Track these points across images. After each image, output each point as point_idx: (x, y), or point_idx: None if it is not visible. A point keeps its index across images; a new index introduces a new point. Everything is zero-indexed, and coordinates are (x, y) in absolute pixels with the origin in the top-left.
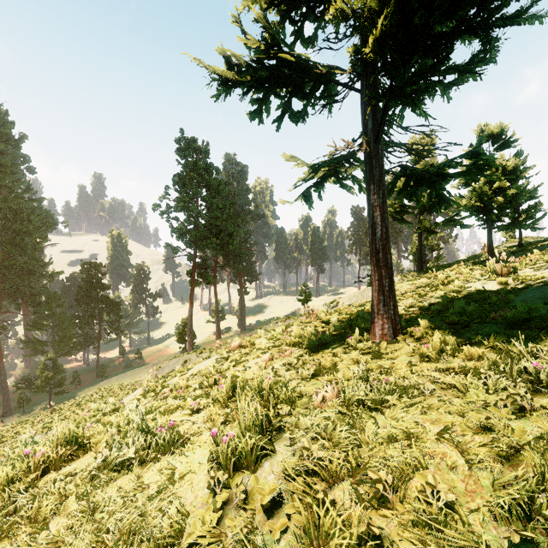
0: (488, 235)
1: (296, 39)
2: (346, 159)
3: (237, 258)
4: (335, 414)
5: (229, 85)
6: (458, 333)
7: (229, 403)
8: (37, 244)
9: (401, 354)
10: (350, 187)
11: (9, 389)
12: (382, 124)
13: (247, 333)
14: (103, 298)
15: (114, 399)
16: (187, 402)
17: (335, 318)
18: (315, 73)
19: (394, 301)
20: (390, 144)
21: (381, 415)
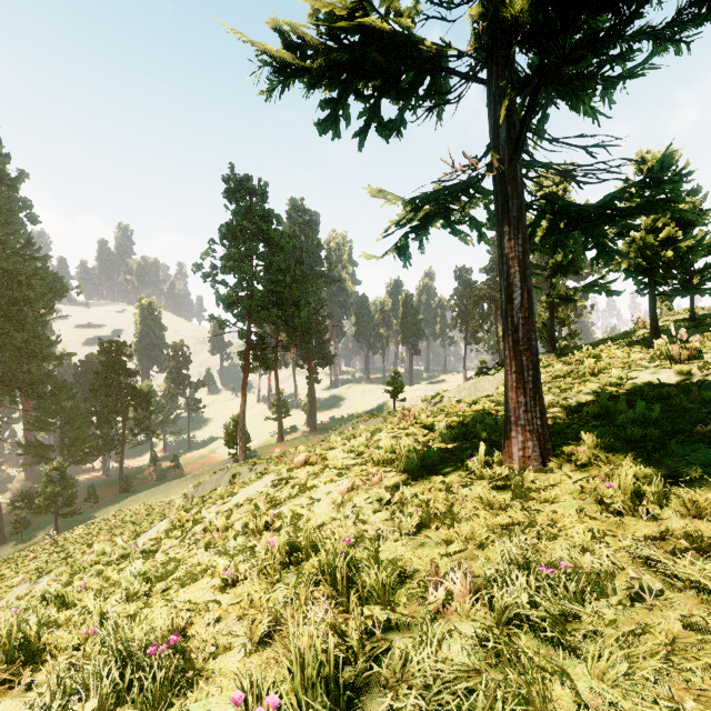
0: (651, 304)
1: (388, 13)
2: (462, 191)
3: (305, 335)
4: (475, 643)
5: (288, 74)
6: (650, 459)
7: (280, 585)
8: (40, 316)
9: (561, 494)
10: (465, 234)
11: (4, 508)
12: (523, 131)
13: (318, 434)
14: (128, 388)
15: (134, 530)
16: (217, 569)
17: (442, 424)
18: (418, 55)
19: (541, 405)
20: (534, 163)
21: (575, 661)
